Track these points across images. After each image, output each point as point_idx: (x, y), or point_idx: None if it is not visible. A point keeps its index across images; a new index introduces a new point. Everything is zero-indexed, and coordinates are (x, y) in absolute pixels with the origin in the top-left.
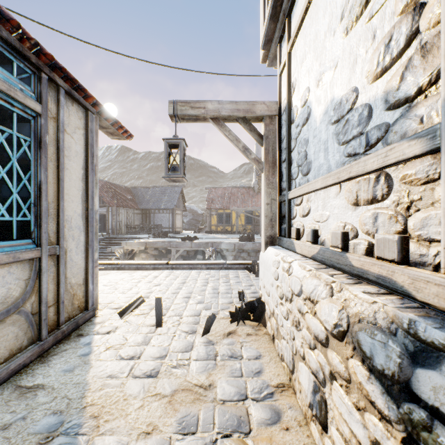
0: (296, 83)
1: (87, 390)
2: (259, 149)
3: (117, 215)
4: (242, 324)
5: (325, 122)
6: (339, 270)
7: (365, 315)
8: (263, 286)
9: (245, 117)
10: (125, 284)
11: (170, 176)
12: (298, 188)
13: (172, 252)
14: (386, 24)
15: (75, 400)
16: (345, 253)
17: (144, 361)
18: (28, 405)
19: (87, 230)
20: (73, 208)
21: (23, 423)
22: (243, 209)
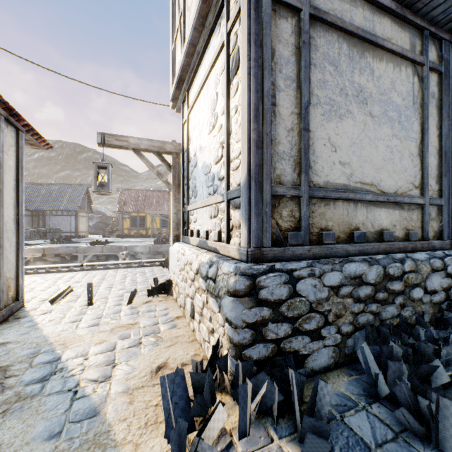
0: (191, 139)
1: (48, 338)
2: None
3: None
4: (156, 297)
5: (202, 172)
6: (205, 249)
7: (204, 261)
8: (172, 269)
9: (158, 151)
10: (41, 285)
11: (100, 191)
12: (192, 205)
13: (79, 257)
14: (217, 144)
15: (42, 342)
16: (207, 240)
17: (86, 321)
18: (4, 350)
19: (18, 232)
20: (8, 214)
21: (8, 355)
22: (158, 213)
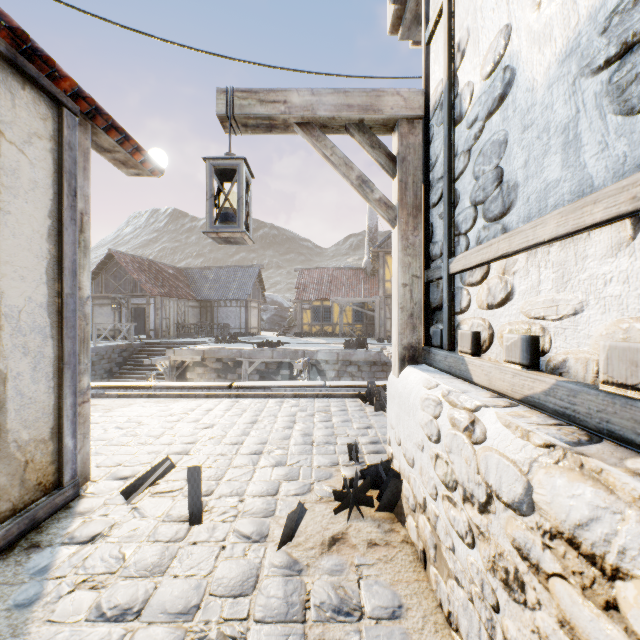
0: (469, 37)
1: None
2: (373, 212)
3: (163, 309)
4: (357, 516)
5: (569, 76)
6: None
7: None
8: (398, 441)
9: (361, 121)
10: (153, 425)
11: (218, 231)
12: (478, 247)
13: (244, 364)
14: None
15: None
16: None
17: (148, 625)
18: None
19: (60, 335)
20: (24, 293)
21: None
22: (349, 300)
